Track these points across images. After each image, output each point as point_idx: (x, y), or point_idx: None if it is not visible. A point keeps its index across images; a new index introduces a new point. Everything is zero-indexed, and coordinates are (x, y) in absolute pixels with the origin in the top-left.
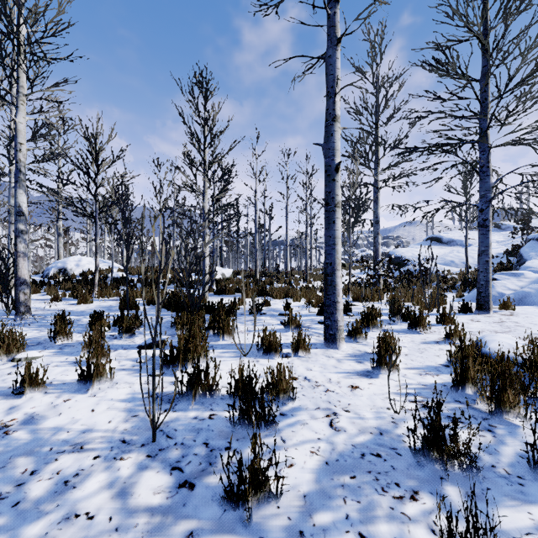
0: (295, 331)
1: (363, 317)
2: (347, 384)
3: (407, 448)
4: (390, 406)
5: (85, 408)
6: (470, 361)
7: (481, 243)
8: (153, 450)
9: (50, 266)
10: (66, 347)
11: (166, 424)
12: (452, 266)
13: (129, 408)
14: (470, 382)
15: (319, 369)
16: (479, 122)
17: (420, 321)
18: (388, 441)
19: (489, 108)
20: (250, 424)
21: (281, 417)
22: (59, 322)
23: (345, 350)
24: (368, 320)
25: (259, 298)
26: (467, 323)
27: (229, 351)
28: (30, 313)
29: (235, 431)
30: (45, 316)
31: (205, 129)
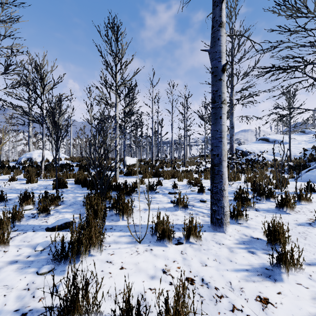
0: (183, 210)
1: (235, 197)
2: (253, 294)
3: None
4: None
5: None
6: None
7: None
8: None
9: (22, 156)
10: None
11: None
12: (278, 156)
13: None
14: None
15: (213, 264)
16: None
17: (287, 202)
18: None
19: None
20: None
21: None
22: None
23: (231, 233)
24: (243, 201)
25: (154, 179)
26: None
27: (125, 235)
28: None
29: None
30: None
31: (116, 61)
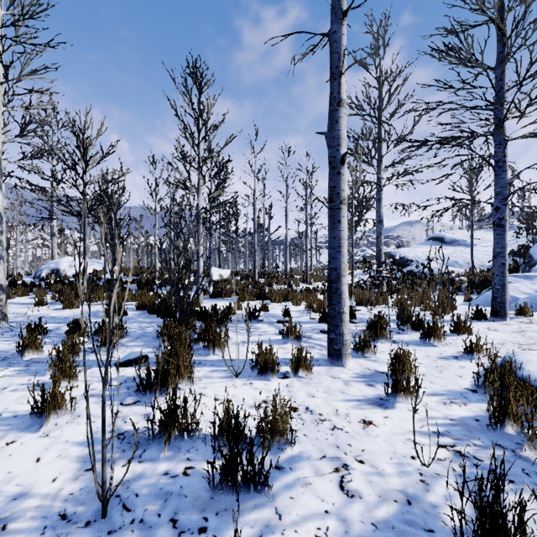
0: (295, 343)
1: (370, 325)
2: (358, 418)
3: (447, 530)
4: (415, 453)
5: (29, 455)
6: (511, 393)
7: (496, 244)
8: (99, 534)
9: (43, 266)
10: (34, 364)
11: (127, 484)
12: (456, 266)
13: (85, 455)
14: (511, 418)
15: (322, 395)
16: (494, 113)
17: (434, 332)
18: (420, 517)
19: (505, 98)
20: (234, 487)
21: (276, 472)
22: (28, 334)
23: (352, 367)
24: (376, 330)
25: (257, 302)
26: (484, 332)
27: (218, 370)
28: (6, 320)
29: (215, 498)
30: (24, 323)
31: (199, 122)
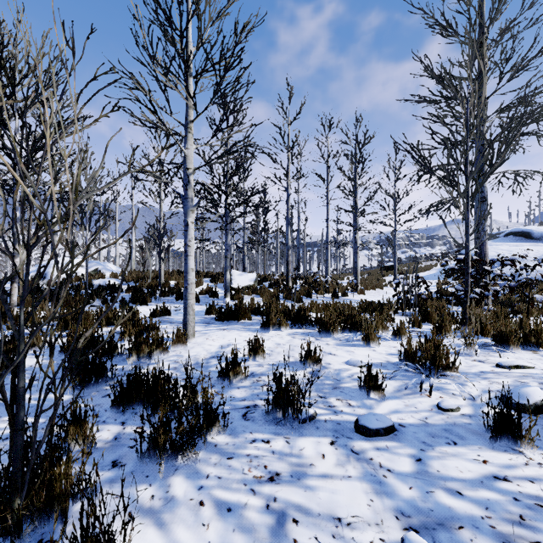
0: None
1: None
2: None
3: None
4: None
5: None
6: None
7: None
8: None
9: (31, 270)
10: None
11: None
12: None
13: None
14: None
15: None
16: None
17: None
18: None
19: None
20: None
21: None
22: None
23: None
24: None
25: (293, 333)
26: None
27: None
28: None
29: None
30: None
31: (188, 4)
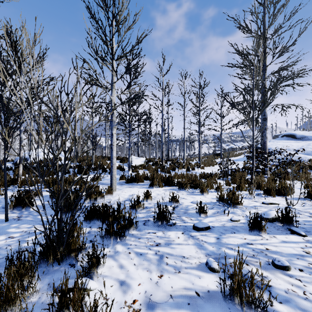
0: None
1: None
2: None
3: None
4: None
5: None
6: None
7: None
8: None
9: None
10: None
11: None
12: None
13: None
14: None
15: None
16: None
17: None
18: None
19: None
20: None
21: None
22: None
23: None
24: None
25: (165, 189)
26: None
27: None
28: None
29: None
30: None
31: (113, 23)
